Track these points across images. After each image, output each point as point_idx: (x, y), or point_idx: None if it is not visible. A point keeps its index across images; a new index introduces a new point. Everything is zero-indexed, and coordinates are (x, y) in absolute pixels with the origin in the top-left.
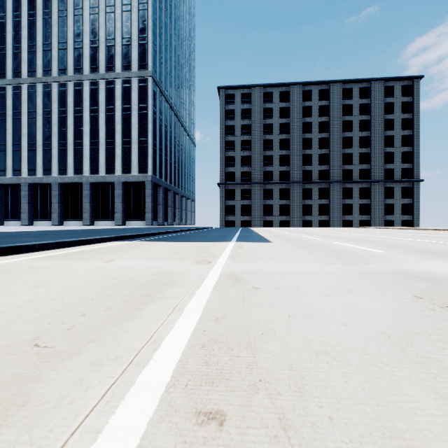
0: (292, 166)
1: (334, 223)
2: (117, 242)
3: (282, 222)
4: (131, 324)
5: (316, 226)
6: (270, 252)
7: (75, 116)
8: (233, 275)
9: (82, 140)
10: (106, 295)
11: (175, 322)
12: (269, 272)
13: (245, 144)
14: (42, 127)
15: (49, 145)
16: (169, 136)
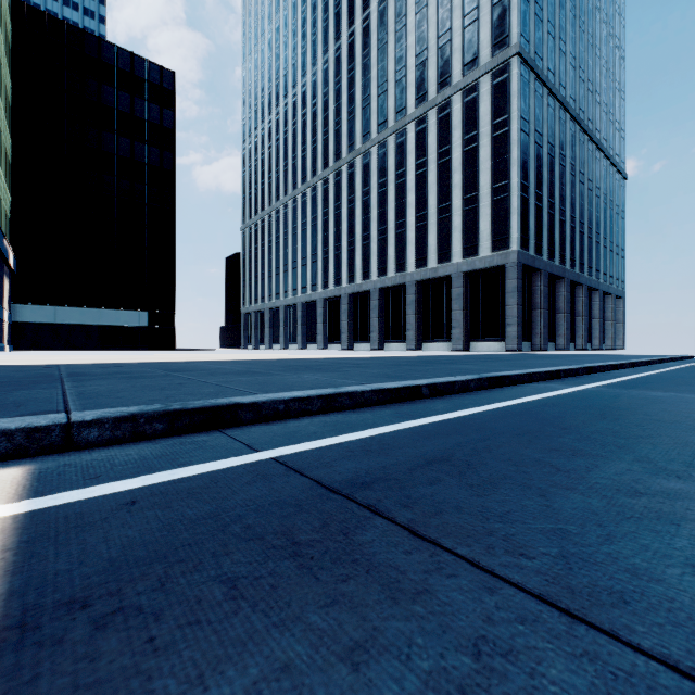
0: None
1: None
2: None
3: None
4: None
5: None
6: None
7: (396, 185)
8: None
9: (406, 217)
10: None
11: None
12: None
13: None
14: (360, 214)
15: (367, 238)
16: (559, 166)
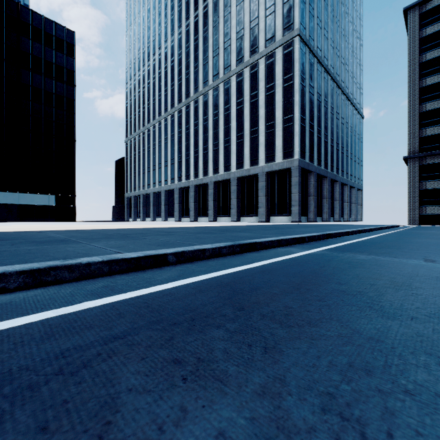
0: None
1: None
2: None
3: None
4: None
5: None
6: None
7: (224, 115)
8: None
9: (230, 136)
10: None
11: None
12: None
13: None
14: (202, 134)
15: (206, 149)
16: (324, 107)
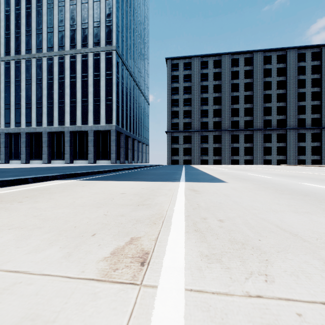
0: (223, 118)
1: (256, 162)
2: (57, 181)
3: (215, 161)
4: None
5: (242, 164)
6: (249, 205)
7: (59, 82)
8: None
9: (64, 99)
10: None
11: None
12: None
13: (186, 101)
14: (35, 90)
15: (40, 104)
16: (129, 96)
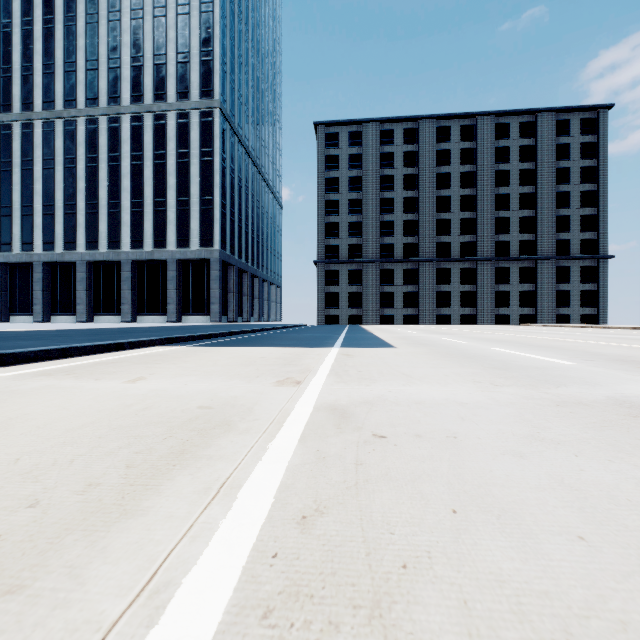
0: (422, 237)
1: (482, 319)
2: (162, 347)
3: (407, 317)
4: (120, 532)
5: (457, 323)
6: (395, 364)
7: (109, 165)
8: (337, 408)
9: (120, 200)
10: (100, 453)
11: (215, 526)
12: (399, 402)
13: (354, 205)
14: (63, 181)
15: (73, 208)
16: (245, 193)
